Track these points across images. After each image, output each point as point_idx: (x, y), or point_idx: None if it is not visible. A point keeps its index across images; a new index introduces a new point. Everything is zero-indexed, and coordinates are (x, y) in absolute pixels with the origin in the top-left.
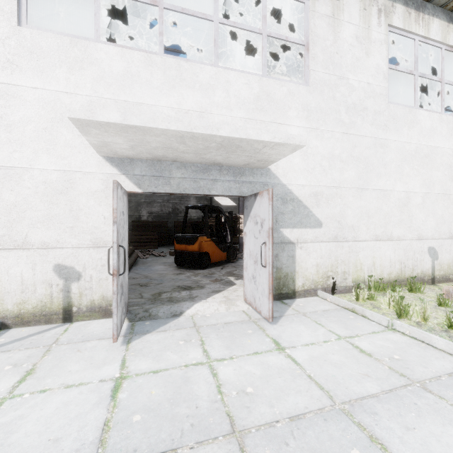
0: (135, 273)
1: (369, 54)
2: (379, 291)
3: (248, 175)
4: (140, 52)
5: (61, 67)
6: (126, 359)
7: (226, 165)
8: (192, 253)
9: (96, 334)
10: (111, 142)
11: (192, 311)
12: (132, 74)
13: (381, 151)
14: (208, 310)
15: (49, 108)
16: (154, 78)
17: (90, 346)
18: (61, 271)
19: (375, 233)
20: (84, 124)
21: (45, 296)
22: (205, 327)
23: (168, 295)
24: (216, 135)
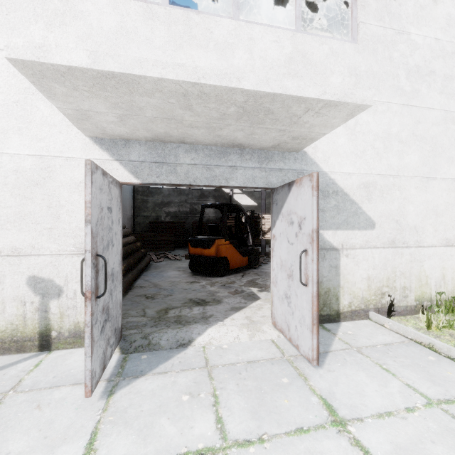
0: (144, 280)
1: (437, 0)
2: (452, 314)
3: (277, 160)
4: (138, 1)
5: (37, 23)
6: (98, 432)
7: (249, 148)
8: (208, 258)
9: (73, 374)
10: (90, 111)
11: (204, 339)
12: (128, 31)
13: (453, 128)
14: (225, 338)
15: (21, 76)
16: (156, 36)
17: (56, 398)
18: (36, 285)
19: (445, 237)
20: (37, 73)
21: (17, 317)
22: (221, 368)
23: (177, 313)
24: (237, 89)
